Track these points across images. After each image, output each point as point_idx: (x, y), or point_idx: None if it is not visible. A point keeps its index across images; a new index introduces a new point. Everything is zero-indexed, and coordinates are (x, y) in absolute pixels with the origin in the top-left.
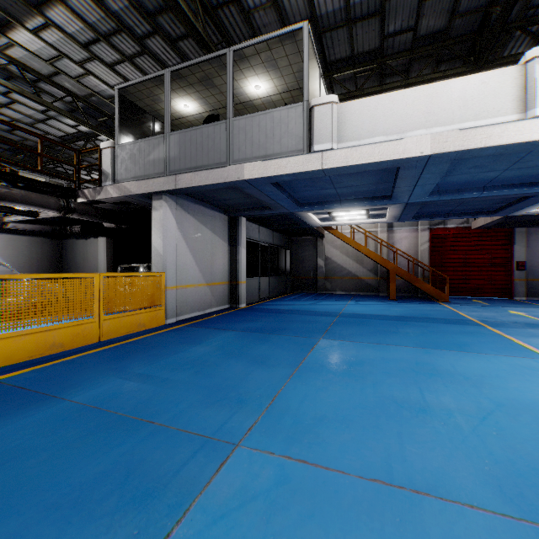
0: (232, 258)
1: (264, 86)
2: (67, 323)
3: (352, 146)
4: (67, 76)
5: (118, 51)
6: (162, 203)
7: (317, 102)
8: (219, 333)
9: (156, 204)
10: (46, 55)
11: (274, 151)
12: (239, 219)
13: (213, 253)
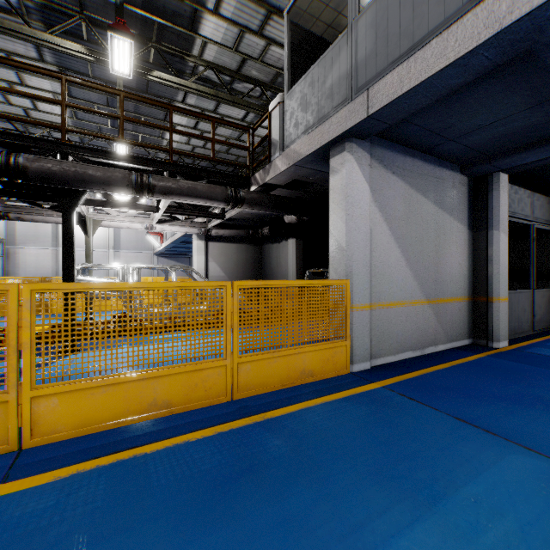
0: (477, 253)
1: None
2: (177, 367)
3: None
4: (252, 59)
5: None
6: (345, 157)
7: None
8: (483, 453)
9: (335, 162)
10: (230, 40)
11: None
12: (493, 178)
13: (439, 245)
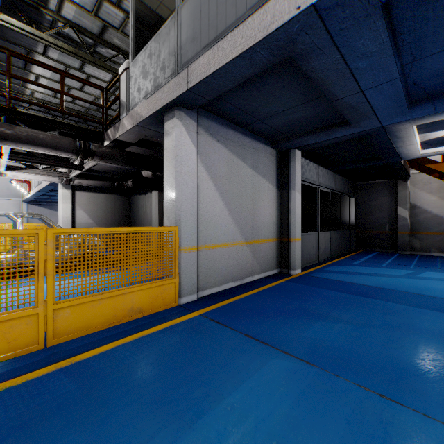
0: (282, 206)
1: None
2: None
3: None
4: (112, 28)
5: None
6: (175, 122)
7: None
8: (253, 363)
9: (168, 126)
10: (89, 5)
11: None
12: (292, 152)
13: (255, 200)
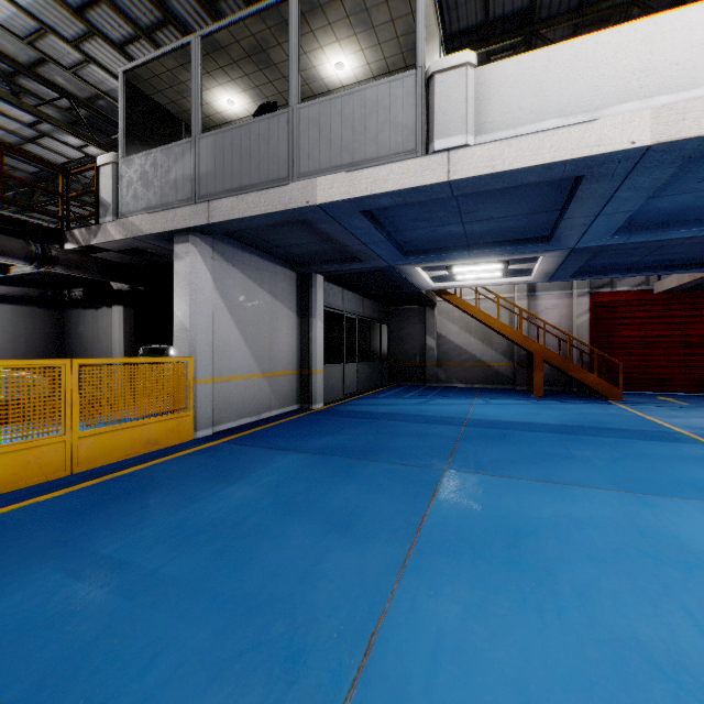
0: (303, 335)
1: (350, 63)
2: (7, 447)
3: (502, 138)
4: (58, 65)
5: (128, 21)
6: (190, 248)
7: (439, 65)
8: (275, 458)
9: (179, 249)
10: (22, 29)
11: (367, 154)
12: (313, 277)
13: (273, 328)
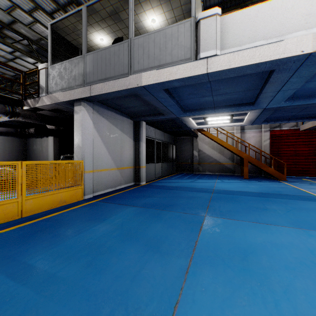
0: (136, 150)
1: (158, 20)
2: None
3: (234, 51)
4: (22, 24)
5: (54, 2)
6: (81, 108)
7: (203, 16)
8: (122, 209)
9: (77, 108)
10: (4, 6)
11: (166, 61)
12: (141, 123)
13: (122, 146)
